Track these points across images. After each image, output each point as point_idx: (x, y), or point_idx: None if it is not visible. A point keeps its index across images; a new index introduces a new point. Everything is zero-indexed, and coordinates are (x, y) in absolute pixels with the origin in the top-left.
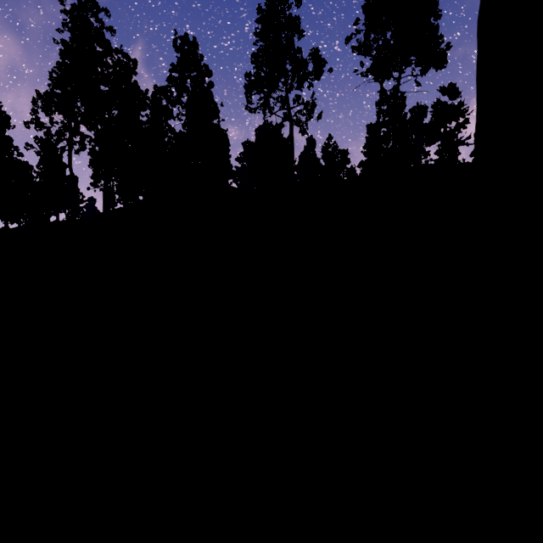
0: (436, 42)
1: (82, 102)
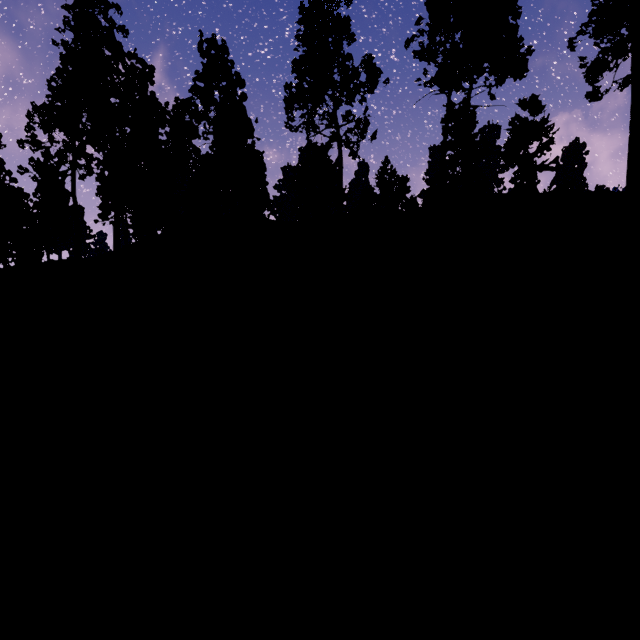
0: (515, 46)
1: (88, 116)
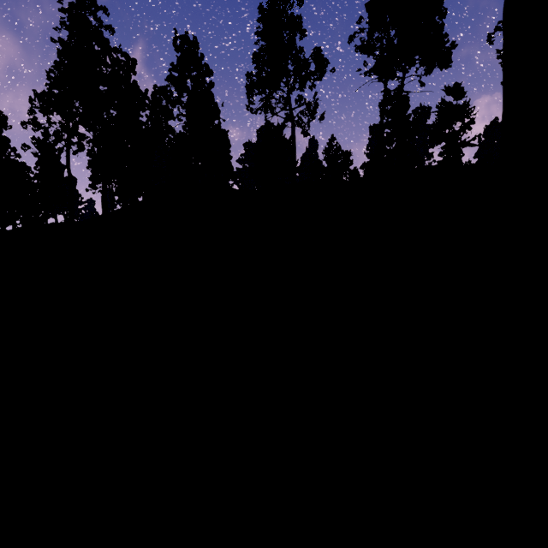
0: (441, 41)
1: (80, 102)
